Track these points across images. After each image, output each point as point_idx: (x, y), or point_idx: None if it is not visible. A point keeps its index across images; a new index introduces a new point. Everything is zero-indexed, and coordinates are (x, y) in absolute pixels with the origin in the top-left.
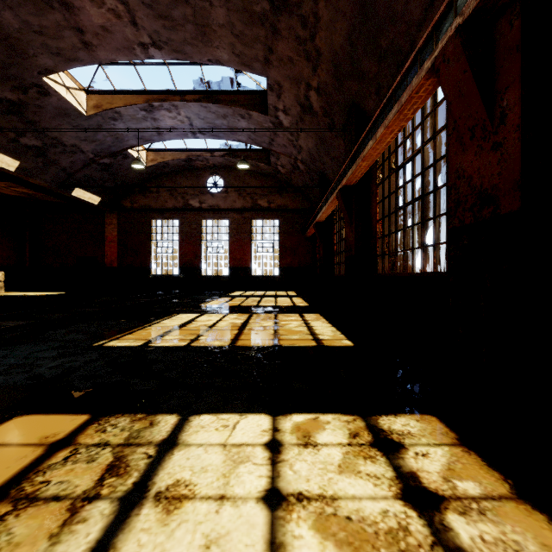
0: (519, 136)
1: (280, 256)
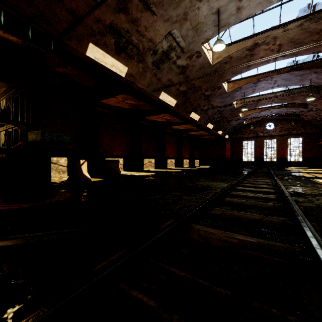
0: None
1: (302, 153)
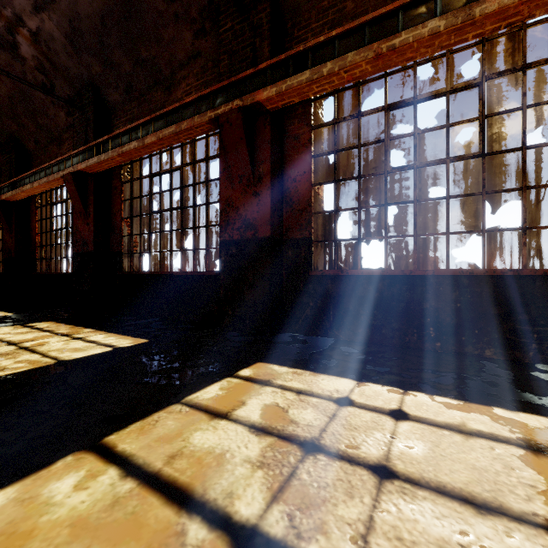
0: (93, 224)
1: None
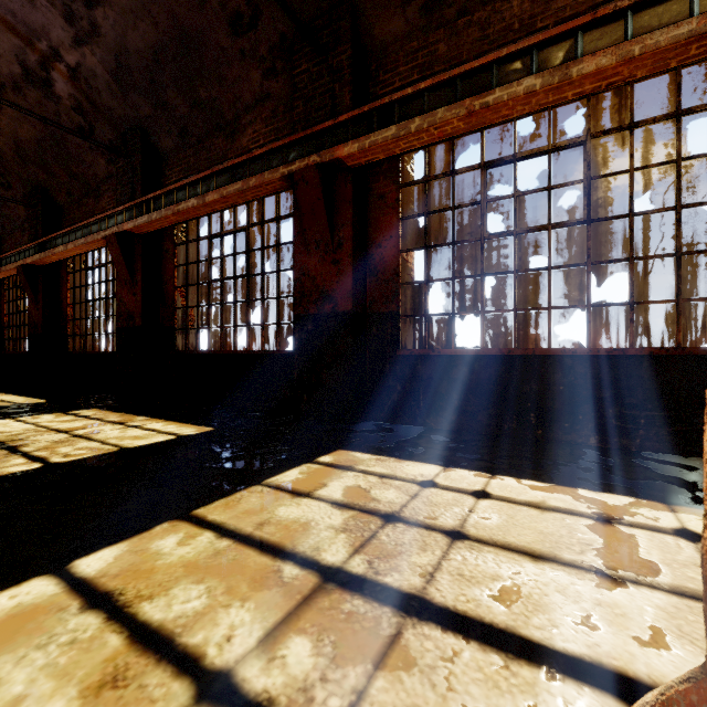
0: (141, 295)
1: None
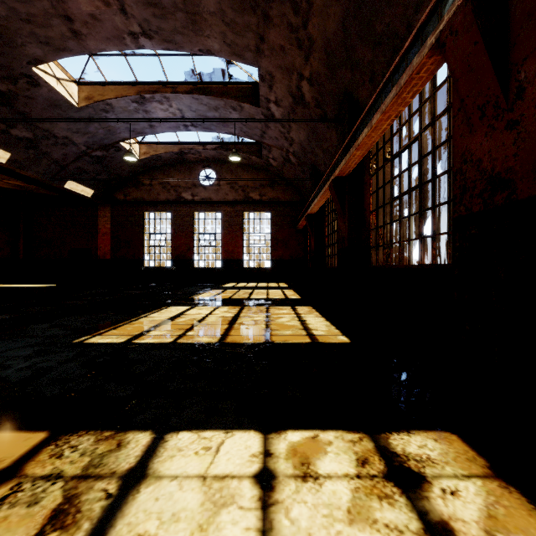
0: None
1: (272, 248)
